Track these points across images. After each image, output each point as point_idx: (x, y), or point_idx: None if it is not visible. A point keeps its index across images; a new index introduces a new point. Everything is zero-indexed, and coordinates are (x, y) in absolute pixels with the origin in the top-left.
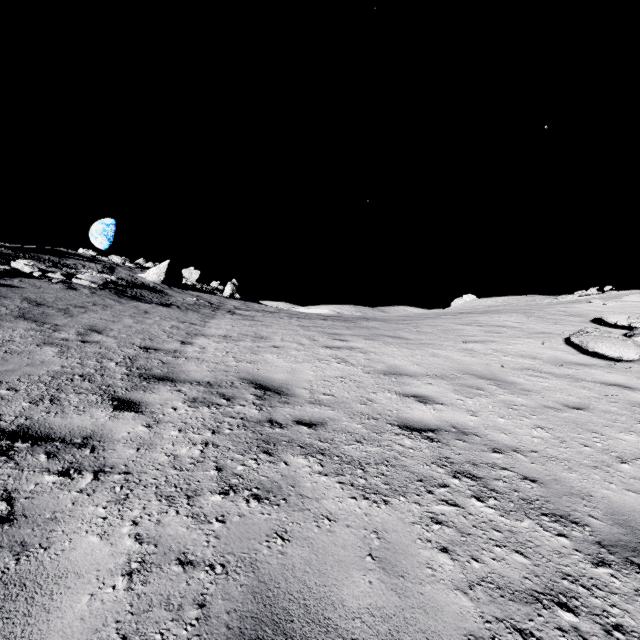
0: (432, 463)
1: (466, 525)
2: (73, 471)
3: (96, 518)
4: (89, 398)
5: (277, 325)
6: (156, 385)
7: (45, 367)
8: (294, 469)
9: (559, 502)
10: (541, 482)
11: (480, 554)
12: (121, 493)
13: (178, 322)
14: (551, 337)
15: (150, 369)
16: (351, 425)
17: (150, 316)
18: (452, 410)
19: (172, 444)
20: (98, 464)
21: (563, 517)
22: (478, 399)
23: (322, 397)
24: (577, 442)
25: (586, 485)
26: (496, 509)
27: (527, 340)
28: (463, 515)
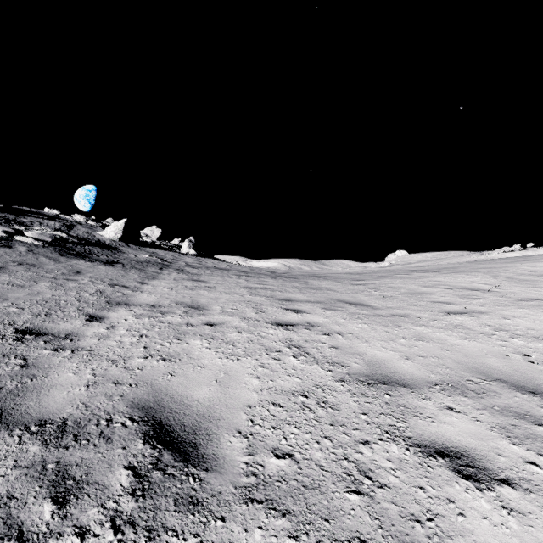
0: None
1: None
2: None
3: None
4: None
5: (222, 287)
6: None
7: None
8: None
9: None
10: None
11: None
12: None
13: (108, 285)
14: None
15: None
16: None
17: (78, 277)
18: None
19: None
20: None
21: None
22: None
23: (271, 466)
24: None
25: None
26: None
27: (523, 311)
28: None
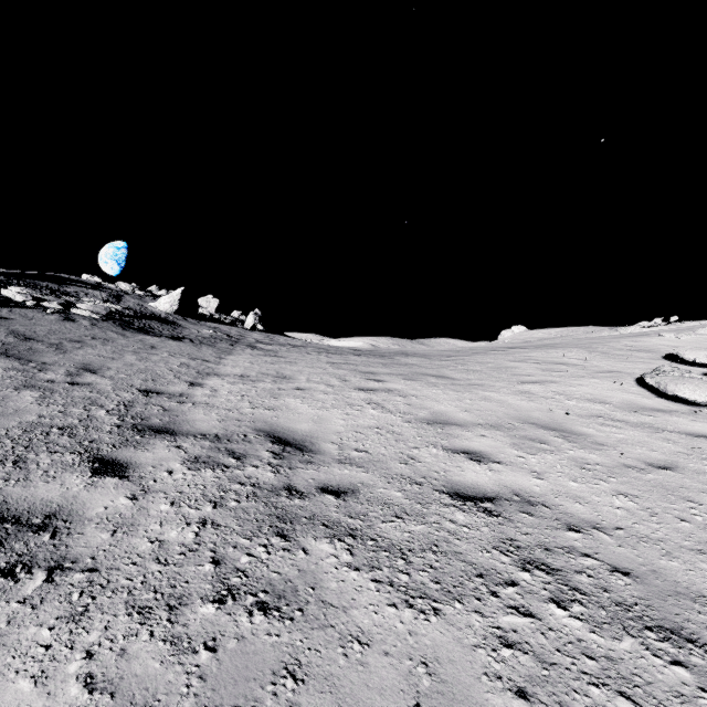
0: (493, 548)
1: (547, 648)
2: (20, 568)
3: (35, 647)
4: (64, 459)
5: (303, 362)
6: (152, 439)
7: (18, 417)
8: (315, 560)
9: (664, 607)
10: (636, 575)
11: (572, 700)
12: (79, 603)
13: (189, 359)
14: (620, 377)
15: (147, 418)
16: (389, 493)
17: (157, 352)
18: (512, 471)
19: (160, 524)
20: (56, 556)
21: (674, 632)
22: (542, 456)
23: (353, 454)
24: (671, 515)
25: (694, 579)
26: (584, 620)
27: (593, 380)
28: (541, 631)
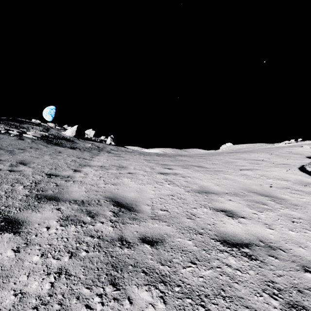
0: (263, 291)
1: None
2: None
3: None
4: None
5: (132, 159)
6: (44, 204)
7: None
8: None
9: None
10: None
11: None
12: None
13: (76, 158)
14: (290, 167)
15: (45, 190)
16: (184, 241)
17: (61, 154)
18: (253, 223)
19: (27, 275)
20: None
21: None
22: (267, 213)
23: (160, 212)
24: None
25: None
26: None
27: (277, 168)
28: None
